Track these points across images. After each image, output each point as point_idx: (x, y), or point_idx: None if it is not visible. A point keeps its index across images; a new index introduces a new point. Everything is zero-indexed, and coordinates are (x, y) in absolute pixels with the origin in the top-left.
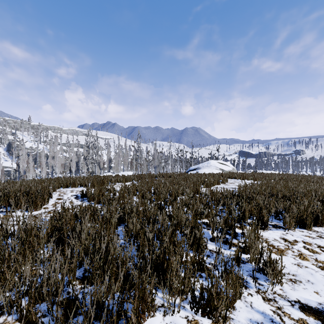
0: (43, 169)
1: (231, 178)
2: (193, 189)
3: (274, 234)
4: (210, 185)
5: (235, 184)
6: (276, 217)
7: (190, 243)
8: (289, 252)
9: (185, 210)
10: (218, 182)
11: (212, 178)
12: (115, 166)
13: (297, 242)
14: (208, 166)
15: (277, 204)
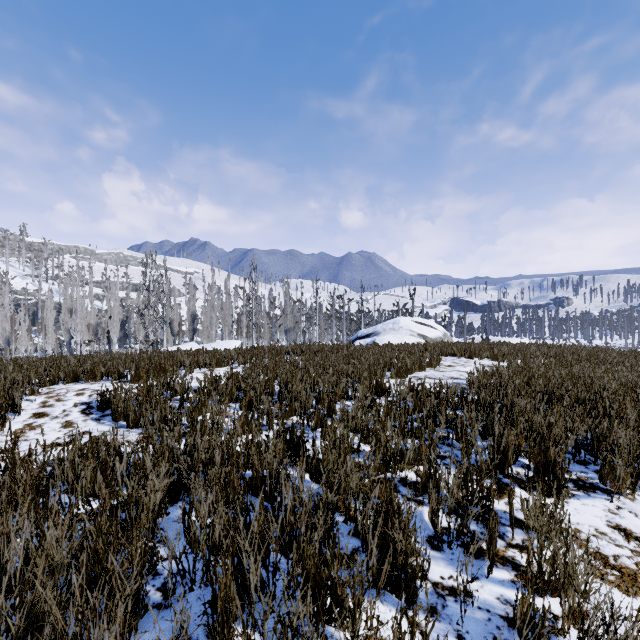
0: (48, 336)
1: (445, 356)
2: (369, 382)
3: (589, 511)
4: (406, 372)
5: (456, 368)
6: (574, 458)
7: (381, 585)
8: None
9: (355, 443)
10: (422, 365)
11: (409, 356)
12: (204, 330)
13: None
14: (396, 329)
15: (571, 422)
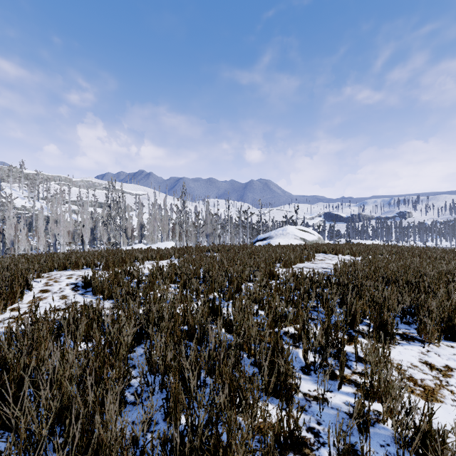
0: (40, 239)
1: (318, 253)
2: (265, 270)
3: (408, 353)
4: (291, 264)
5: (325, 261)
6: (402, 320)
7: (270, 390)
8: (445, 393)
9: (255, 310)
10: (302, 259)
11: (293, 253)
12: (149, 235)
13: (452, 370)
14: (284, 234)
15: (401, 297)
